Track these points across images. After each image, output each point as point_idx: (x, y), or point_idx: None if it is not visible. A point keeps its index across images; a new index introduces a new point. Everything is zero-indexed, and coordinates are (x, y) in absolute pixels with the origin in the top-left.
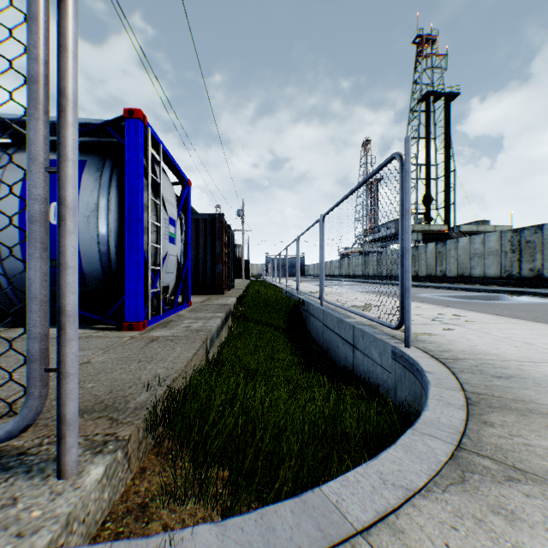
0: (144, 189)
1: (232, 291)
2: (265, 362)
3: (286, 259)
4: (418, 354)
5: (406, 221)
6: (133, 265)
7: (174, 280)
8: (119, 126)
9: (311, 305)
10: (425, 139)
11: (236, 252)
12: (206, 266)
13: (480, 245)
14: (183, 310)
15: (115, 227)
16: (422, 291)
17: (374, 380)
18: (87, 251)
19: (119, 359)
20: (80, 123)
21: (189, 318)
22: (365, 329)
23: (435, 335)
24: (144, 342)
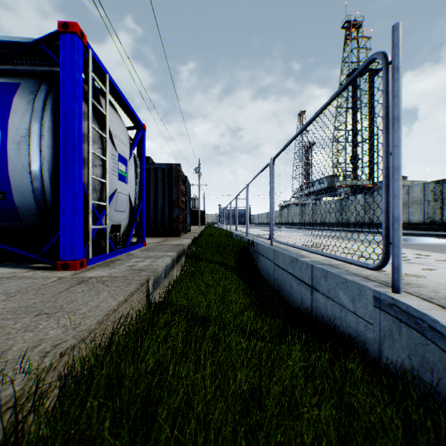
0: (87, 119)
1: (188, 234)
2: (215, 306)
3: (236, 207)
4: (419, 303)
5: (394, 132)
6: (68, 196)
7: (126, 219)
8: (58, 48)
9: (260, 245)
10: (352, 108)
11: (194, 204)
12: (164, 211)
13: (405, 195)
14: (136, 249)
15: (48, 155)
16: (355, 235)
17: (343, 329)
18: (18, 181)
19: (14, 310)
20: (14, 43)
21: (138, 257)
22: (327, 269)
23: (422, 276)
24: (68, 285)
